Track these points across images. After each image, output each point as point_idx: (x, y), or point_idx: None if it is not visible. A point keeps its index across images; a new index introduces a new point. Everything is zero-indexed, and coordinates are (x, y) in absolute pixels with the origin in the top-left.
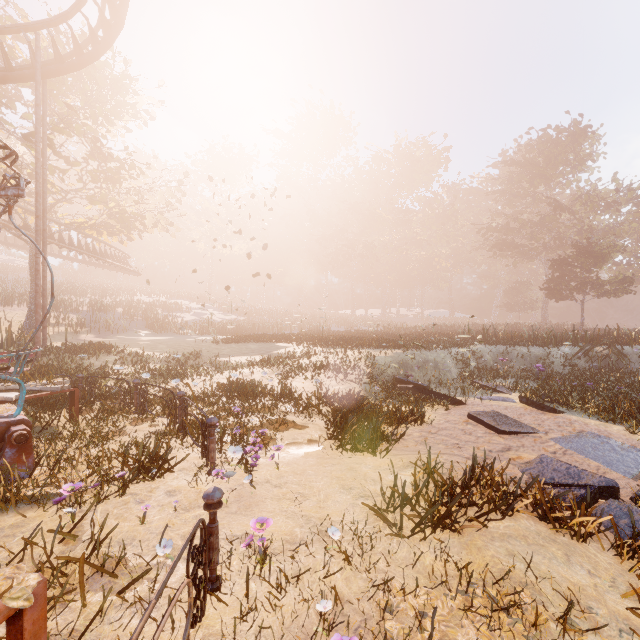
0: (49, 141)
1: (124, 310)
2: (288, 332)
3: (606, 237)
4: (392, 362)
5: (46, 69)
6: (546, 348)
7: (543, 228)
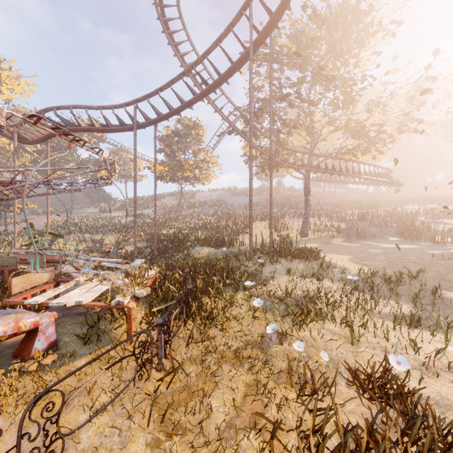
0: (297, 94)
1: (383, 218)
2: None
3: None
4: None
5: (262, 30)
6: None
7: None
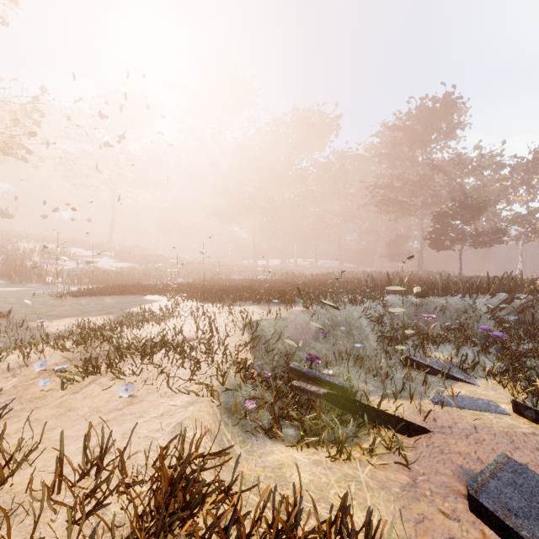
0: None
1: None
2: (184, 281)
3: (480, 192)
4: (286, 327)
5: None
6: (466, 299)
7: (421, 187)
